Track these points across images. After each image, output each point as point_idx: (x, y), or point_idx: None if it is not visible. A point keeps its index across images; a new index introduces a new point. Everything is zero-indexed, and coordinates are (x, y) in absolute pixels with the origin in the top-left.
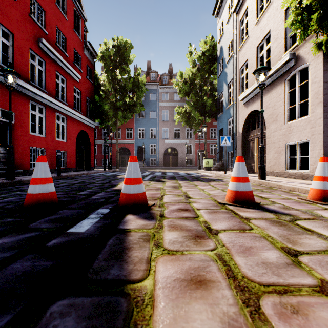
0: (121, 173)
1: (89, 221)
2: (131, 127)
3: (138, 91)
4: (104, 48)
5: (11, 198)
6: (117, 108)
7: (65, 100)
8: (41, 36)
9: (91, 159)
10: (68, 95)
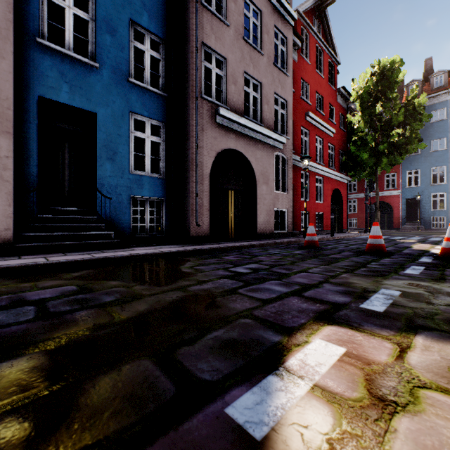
0: (393, 238)
1: (426, 260)
2: (394, 171)
3: (412, 122)
4: (360, 84)
5: (340, 248)
6: (378, 154)
7: (321, 161)
8: (306, 109)
9: (343, 220)
10: (324, 154)
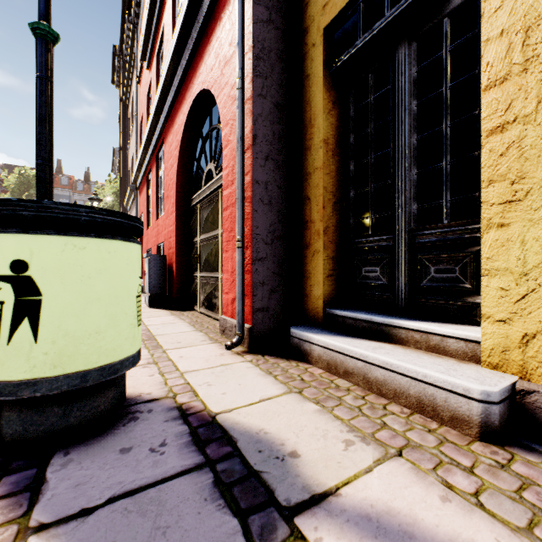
0: None
1: None
2: None
3: None
4: (12, 179)
5: None
6: None
7: None
8: None
9: None
10: None
